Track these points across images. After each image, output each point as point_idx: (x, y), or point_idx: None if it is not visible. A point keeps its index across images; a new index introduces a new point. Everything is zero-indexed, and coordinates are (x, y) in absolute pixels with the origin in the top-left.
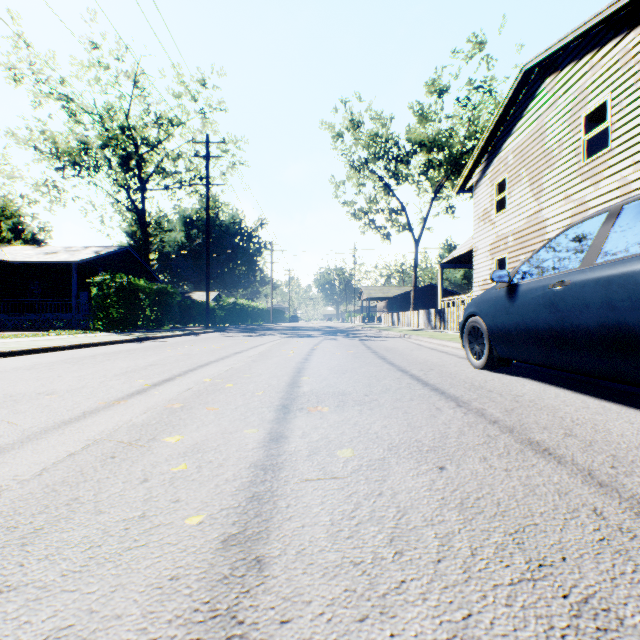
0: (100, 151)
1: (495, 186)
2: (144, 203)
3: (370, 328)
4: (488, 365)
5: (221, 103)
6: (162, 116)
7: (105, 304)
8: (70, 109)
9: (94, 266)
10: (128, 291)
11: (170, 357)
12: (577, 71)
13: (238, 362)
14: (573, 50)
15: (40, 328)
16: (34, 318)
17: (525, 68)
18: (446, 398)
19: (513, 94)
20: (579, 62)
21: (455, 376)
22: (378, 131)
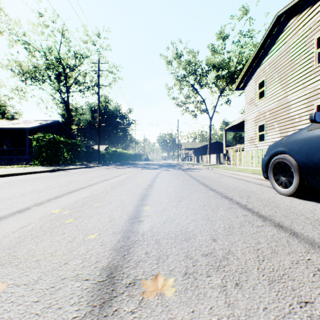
0: (45, 71)
1: (257, 84)
2: (68, 99)
3: (187, 164)
4: (296, 193)
5: (108, 46)
6: (77, 53)
7: (40, 150)
8: (28, 48)
9: (39, 130)
10: (53, 143)
11: (56, 184)
12: (312, 12)
13: (100, 188)
14: (309, 0)
15: (9, 164)
16: (6, 158)
17: (278, 14)
18: (312, 246)
19: (269, 31)
20: (313, 6)
21: (276, 204)
22: (190, 59)
